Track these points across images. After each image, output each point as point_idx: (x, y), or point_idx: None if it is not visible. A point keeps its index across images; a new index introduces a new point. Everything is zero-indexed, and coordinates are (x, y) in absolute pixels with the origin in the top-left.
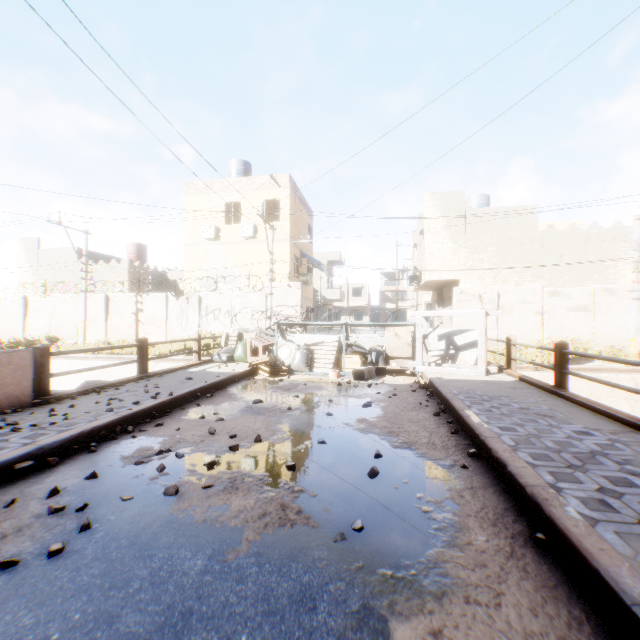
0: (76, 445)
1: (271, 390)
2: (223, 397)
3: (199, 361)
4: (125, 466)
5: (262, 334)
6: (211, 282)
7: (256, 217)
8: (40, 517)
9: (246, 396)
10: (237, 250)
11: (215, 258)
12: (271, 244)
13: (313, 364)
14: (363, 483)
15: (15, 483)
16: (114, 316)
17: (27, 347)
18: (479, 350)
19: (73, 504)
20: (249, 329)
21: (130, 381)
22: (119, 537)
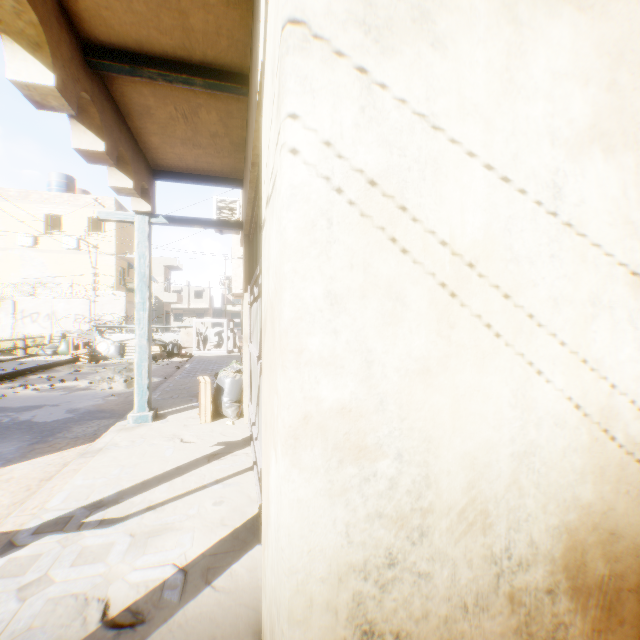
0: None
1: (89, 367)
2: (53, 371)
3: (27, 355)
4: (7, 389)
5: (85, 334)
6: (29, 287)
7: (81, 231)
8: None
9: (70, 370)
10: (60, 259)
11: (34, 264)
12: (95, 260)
13: (125, 353)
14: (121, 383)
15: None
16: None
17: None
18: (225, 340)
19: None
20: (73, 331)
21: None
22: (21, 396)
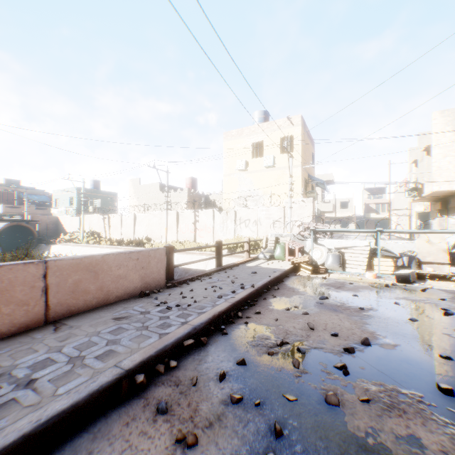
0: (211, 326)
1: (324, 287)
2: (288, 290)
3: (249, 258)
4: (260, 354)
5: (292, 238)
6: (242, 200)
7: (274, 151)
8: (226, 405)
9: (307, 291)
10: (260, 176)
11: (244, 183)
12: (290, 169)
13: (345, 265)
14: None
15: (185, 358)
16: (181, 225)
17: (135, 244)
18: None
19: (245, 394)
20: (282, 234)
21: (214, 272)
22: None
